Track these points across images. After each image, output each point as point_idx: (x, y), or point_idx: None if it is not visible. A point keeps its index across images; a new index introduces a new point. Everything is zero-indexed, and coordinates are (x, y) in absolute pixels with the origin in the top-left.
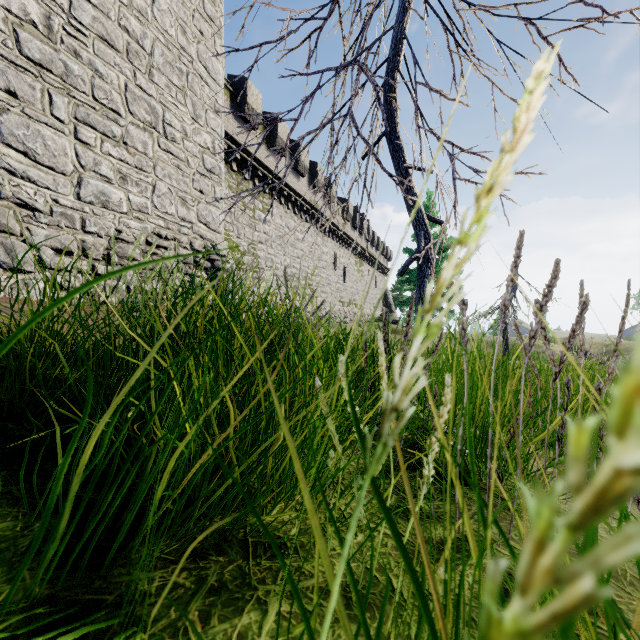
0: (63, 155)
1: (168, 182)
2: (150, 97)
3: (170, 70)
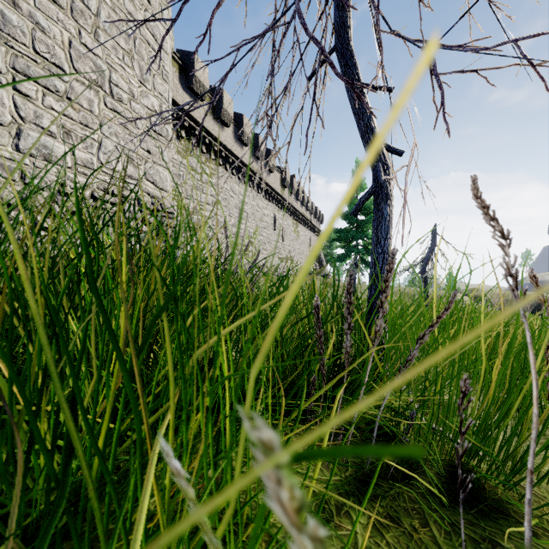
0: None
1: (115, 140)
2: (96, 56)
3: (117, 33)
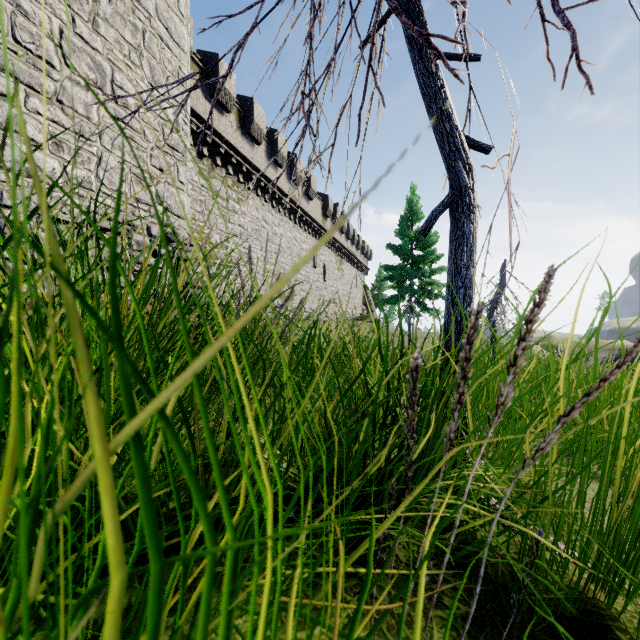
0: None
1: (118, 155)
2: (94, 51)
3: (121, 23)
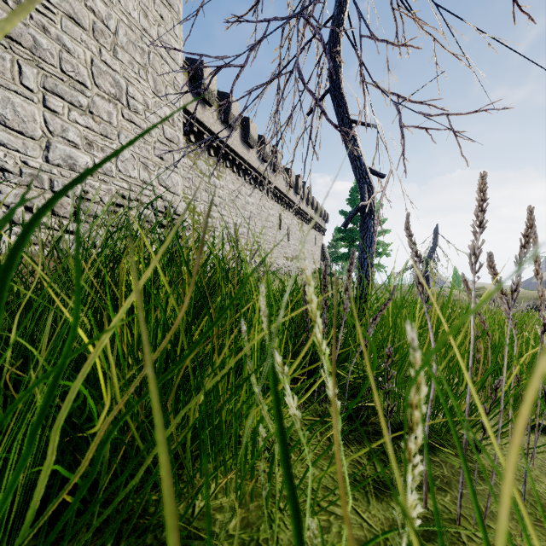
0: (32, 121)
1: (131, 149)
2: (114, 72)
3: (133, 49)
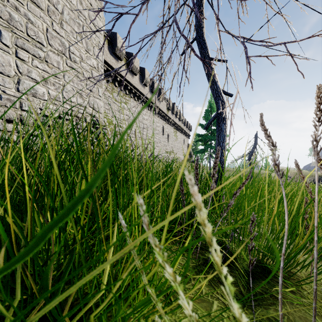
0: (8, 65)
1: (72, 84)
2: (61, 37)
3: (73, 23)
